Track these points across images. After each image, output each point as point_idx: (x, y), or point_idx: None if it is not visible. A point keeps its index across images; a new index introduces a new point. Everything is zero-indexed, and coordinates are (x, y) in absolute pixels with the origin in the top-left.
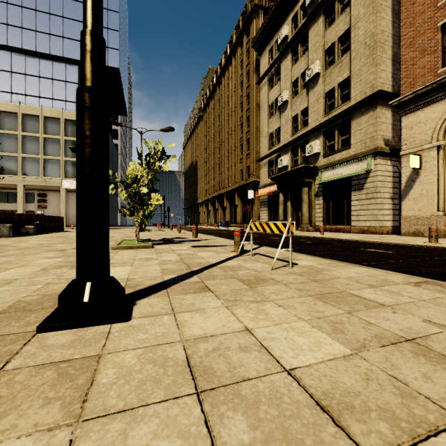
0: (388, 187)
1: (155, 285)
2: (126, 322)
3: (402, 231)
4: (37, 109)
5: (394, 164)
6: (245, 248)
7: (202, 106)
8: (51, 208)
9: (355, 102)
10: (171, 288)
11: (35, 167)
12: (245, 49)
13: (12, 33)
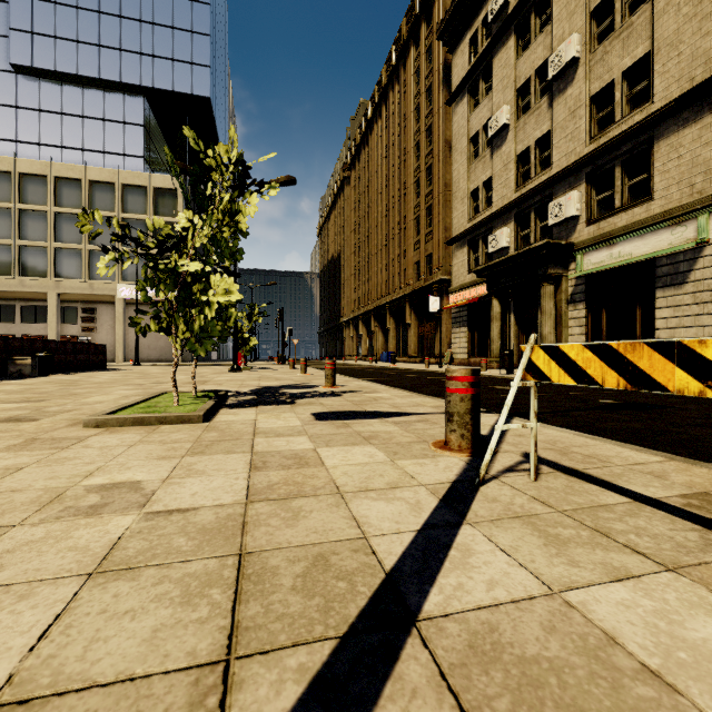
0: None
1: None
2: None
3: None
4: (79, 169)
5: None
6: None
7: (348, 160)
8: (103, 331)
9: (664, 102)
10: None
11: (75, 264)
12: (424, 49)
13: (40, 47)
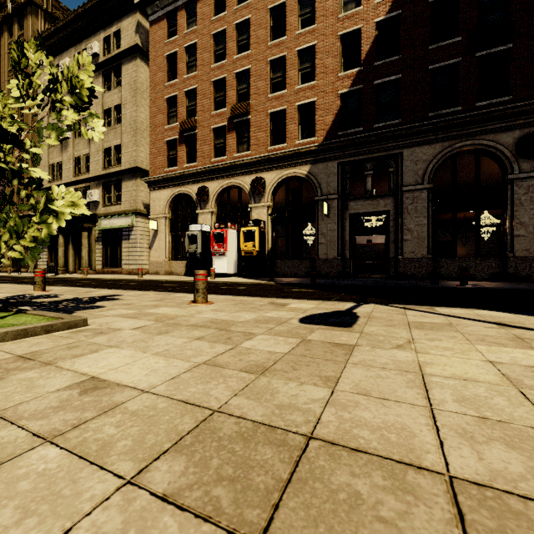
0: (147, 240)
1: None
2: None
3: (150, 272)
4: None
5: None
6: None
7: None
8: None
9: (125, 167)
10: None
11: None
12: None
13: None
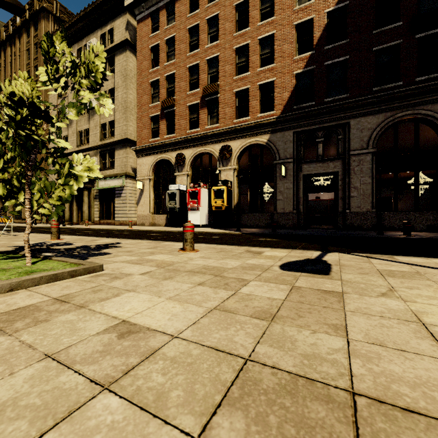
0: (135, 197)
1: None
2: None
3: (137, 223)
4: None
5: None
6: None
7: None
8: None
9: (117, 139)
10: None
11: None
12: (33, 41)
13: None
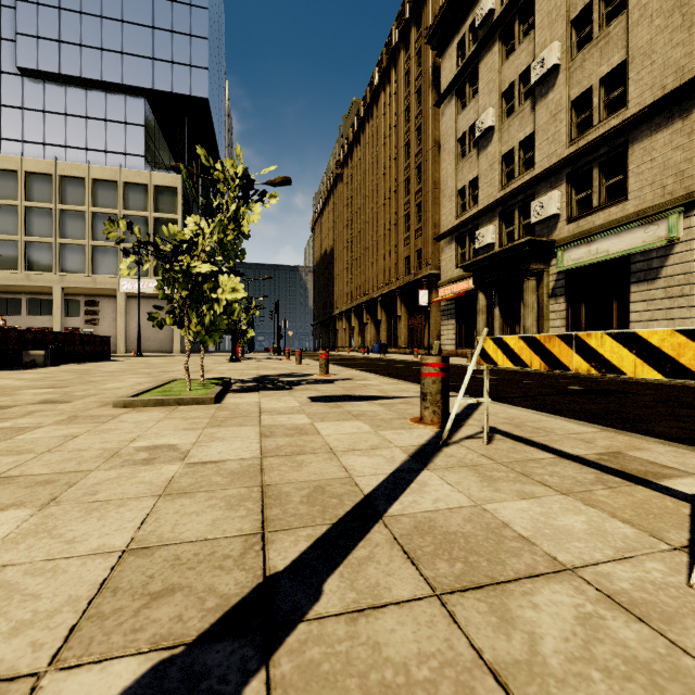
0: None
1: None
2: None
3: None
4: (83, 168)
5: None
6: None
7: (341, 157)
8: (105, 323)
9: (638, 108)
10: None
11: (79, 259)
12: (414, 52)
13: (45, 51)
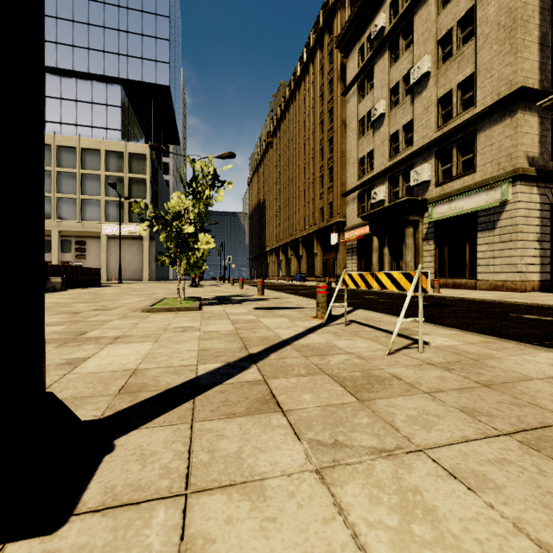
0: (534, 225)
1: (175, 388)
2: (48, 534)
3: None
4: (74, 140)
5: (542, 192)
6: (332, 312)
7: (271, 129)
8: (90, 258)
9: (482, 107)
10: (203, 399)
11: (71, 209)
12: (327, 52)
13: (45, 50)
